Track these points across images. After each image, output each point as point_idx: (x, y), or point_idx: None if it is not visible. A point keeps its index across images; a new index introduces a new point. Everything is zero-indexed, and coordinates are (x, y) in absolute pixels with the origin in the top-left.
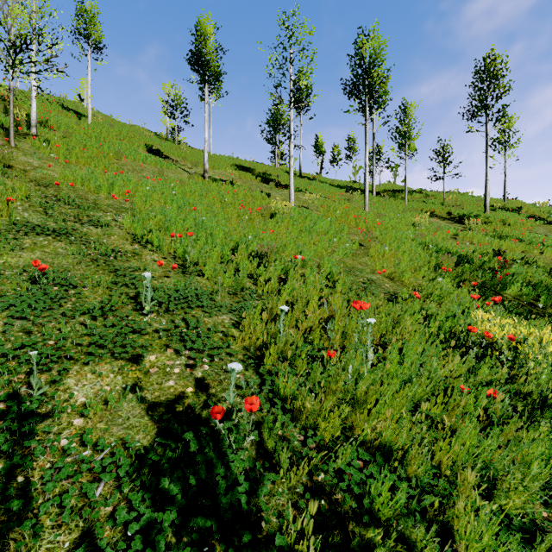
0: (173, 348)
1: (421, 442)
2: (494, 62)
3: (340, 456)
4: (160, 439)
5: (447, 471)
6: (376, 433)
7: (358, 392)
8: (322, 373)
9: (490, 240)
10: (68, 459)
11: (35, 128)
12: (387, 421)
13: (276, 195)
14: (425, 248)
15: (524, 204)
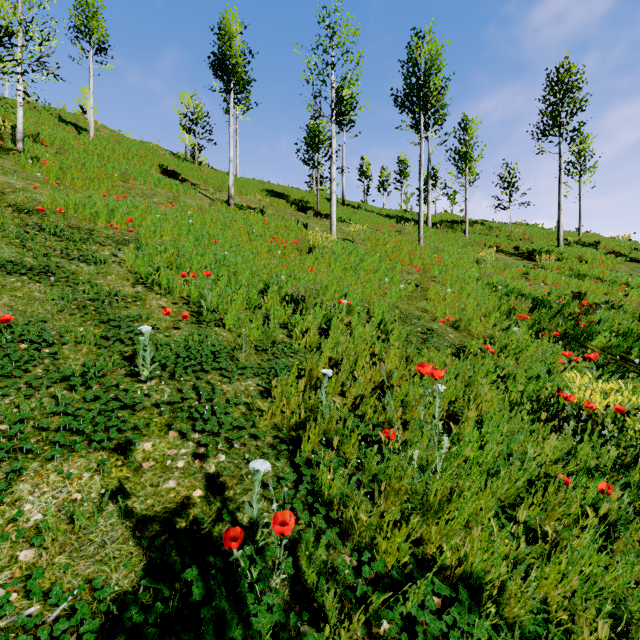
0: (178, 430)
1: (517, 562)
2: (569, 72)
3: (410, 597)
4: (148, 581)
5: (560, 613)
6: (458, 556)
7: (431, 496)
8: (378, 461)
9: (566, 280)
10: (1, 623)
11: (22, 142)
12: (475, 542)
13: (315, 226)
14: (493, 290)
15: (602, 238)
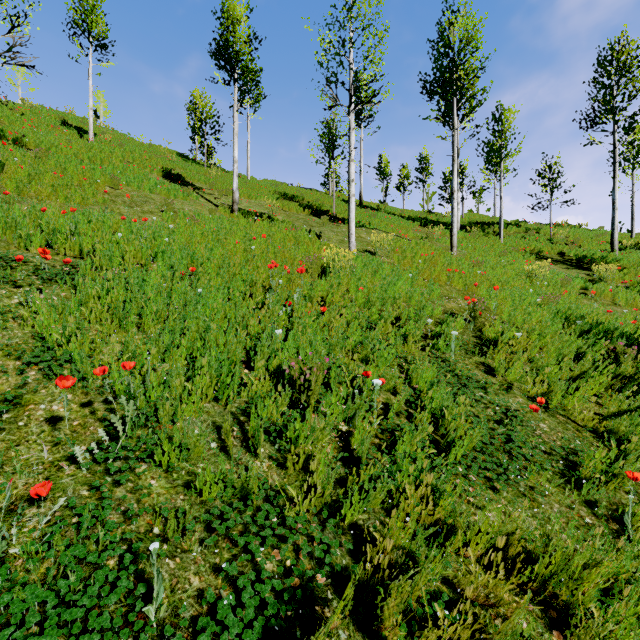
0: None
1: None
2: (626, 49)
3: None
4: None
5: None
6: None
7: None
8: None
9: None
10: None
11: None
12: None
13: (330, 234)
14: (565, 323)
15: None
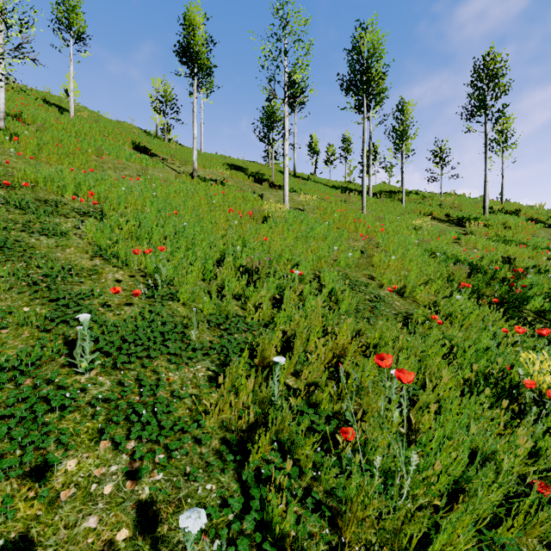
0: (111, 438)
1: None
2: (494, 60)
3: None
4: None
5: None
6: None
7: (403, 538)
8: (335, 467)
9: (495, 245)
10: None
11: (3, 120)
12: None
13: (269, 196)
14: (431, 256)
15: (522, 206)
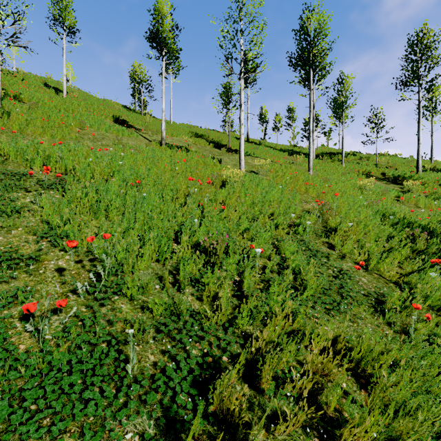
0: None
1: None
2: (427, 36)
3: None
4: None
5: None
6: None
7: None
8: None
9: (437, 203)
10: None
11: None
12: None
13: (227, 160)
14: (382, 218)
15: None
